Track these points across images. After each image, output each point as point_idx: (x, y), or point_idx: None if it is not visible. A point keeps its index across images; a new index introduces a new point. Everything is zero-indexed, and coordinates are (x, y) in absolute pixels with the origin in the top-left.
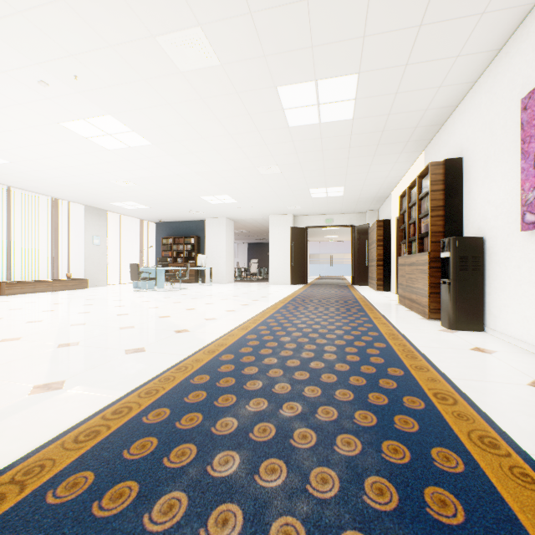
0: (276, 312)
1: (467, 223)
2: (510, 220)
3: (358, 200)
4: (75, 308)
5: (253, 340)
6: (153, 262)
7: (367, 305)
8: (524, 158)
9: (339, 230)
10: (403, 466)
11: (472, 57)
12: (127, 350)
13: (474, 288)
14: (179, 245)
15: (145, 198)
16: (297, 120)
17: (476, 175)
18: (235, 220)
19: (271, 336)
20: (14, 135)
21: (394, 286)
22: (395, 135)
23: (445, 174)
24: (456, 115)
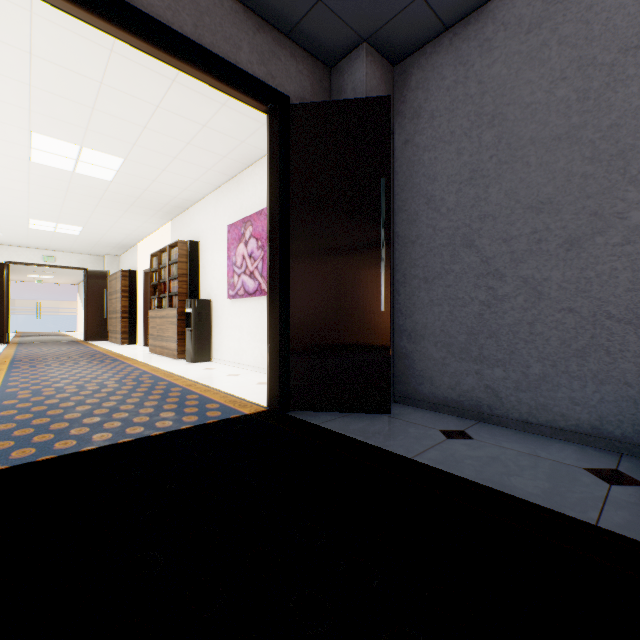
0: (10, 372)
1: (203, 289)
2: (224, 292)
3: (98, 242)
4: None
5: (22, 391)
6: None
7: (120, 356)
8: (229, 259)
9: (59, 270)
10: (177, 401)
11: (205, 184)
12: None
13: (207, 333)
14: None
15: None
16: (45, 161)
17: (208, 258)
18: None
19: (39, 386)
20: None
21: (141, 338)
22: (150, 204)
23: (189, 251)
24: (196, 209)
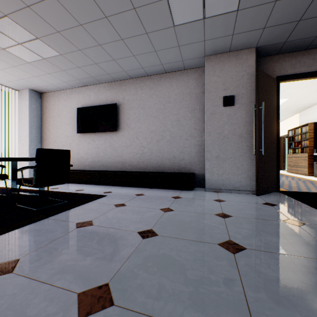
0: None
1: None
2: None
3: None
4: None
5: None
6: None
7: None
8: None
9: None
10: None
11: None
12: None
13: None
14: None
15: None
16: None
17: None
18: None
19: None
20: None
21: None
22: (290, 110)
23: (314, 127)
24: None
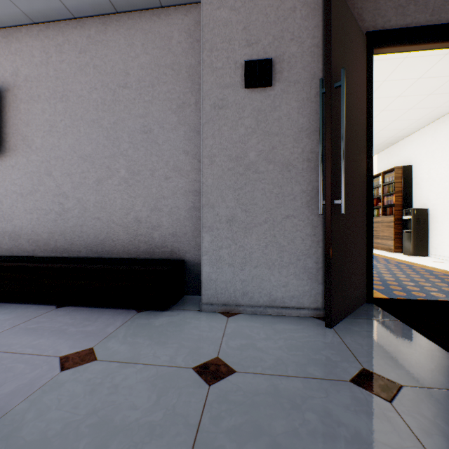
0: None
1: (415, 201)
2: (445, 201)
3: None
4: None
5: None
6: None
7: None
8: None
9: None
10: None
11: (425, 120)
12: None
13: (423, 234)
14: None
15: None
16: None
17: (422, 176)
18: None
19: None
20: None
21: None
22: None
23: (402, 173)
24: (406, 141)
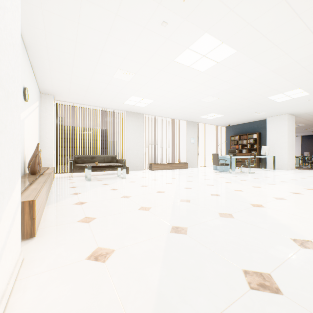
0: None
1: None
2: None
3: None
4: (182, 183)
5: None
6: (223, 152)
7: None
8: None
9: None
10: None
11: None
12: (246, 274)
13: None
14: (243, 140)
15: (222, 108)
16: None
17: None
18: (296, 115)
19: None
20: (154, 80)
21: None
22: None
23: None
24: None
